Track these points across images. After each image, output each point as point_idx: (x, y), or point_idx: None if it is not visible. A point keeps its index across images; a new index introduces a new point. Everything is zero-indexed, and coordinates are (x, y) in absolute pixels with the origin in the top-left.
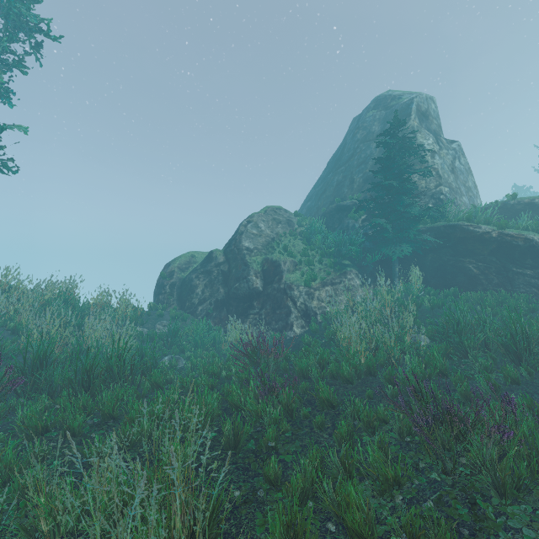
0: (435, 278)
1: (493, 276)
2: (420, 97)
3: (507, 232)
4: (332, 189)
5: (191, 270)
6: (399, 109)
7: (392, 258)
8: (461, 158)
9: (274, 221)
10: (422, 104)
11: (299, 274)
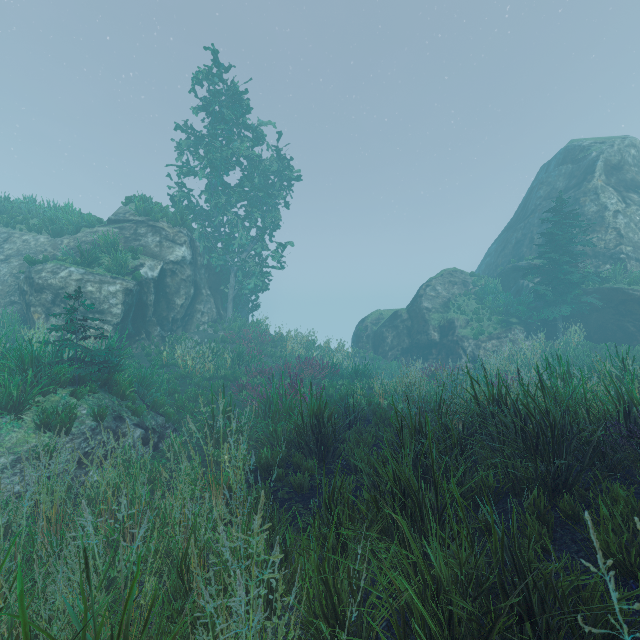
0: (597, 334)
1: None
2: (610, 150)
3: None
4: (511, 246)
5: (381, 325)
6: (585, 166)
7: (549, 318)
8: None
9: (450, 283)
10: (612, 157)
11: (470, 329)
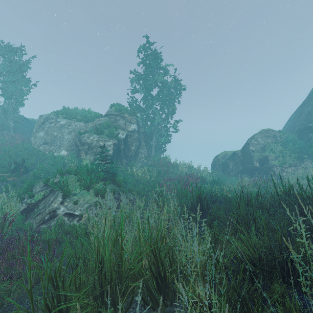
0: None
1: None
2: None
3: None
4: (304, 115)
5: (226, 159)
6: None
7: None
8: None
9: (265, 136)
10: None
11: (277, 161)
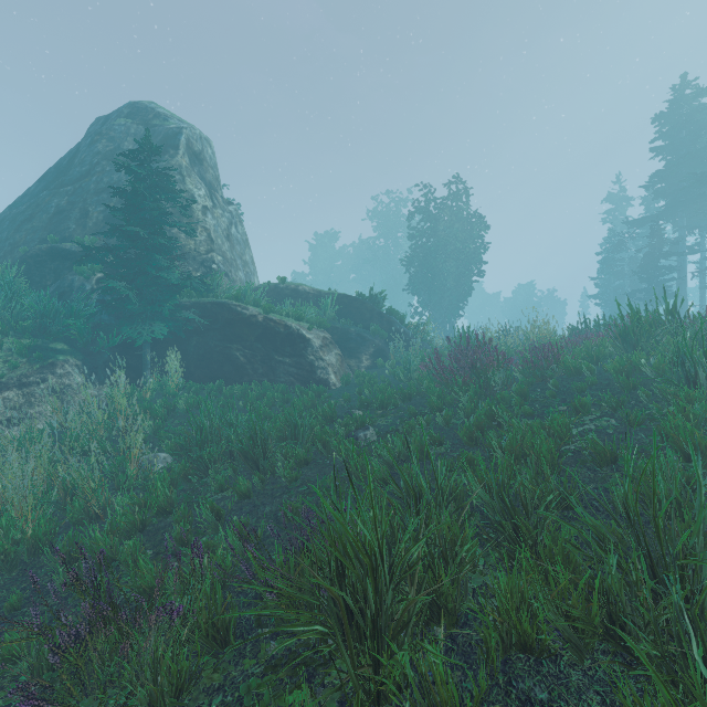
0: (201, 368)
1: (259, 365)
2: (193, 131)
3: (271, 317)
4: (46, 217)
5: None
6: (164, 134)
7: (137, 342)
8: (238, 226)
9: None
10: (195, 141)
11: None
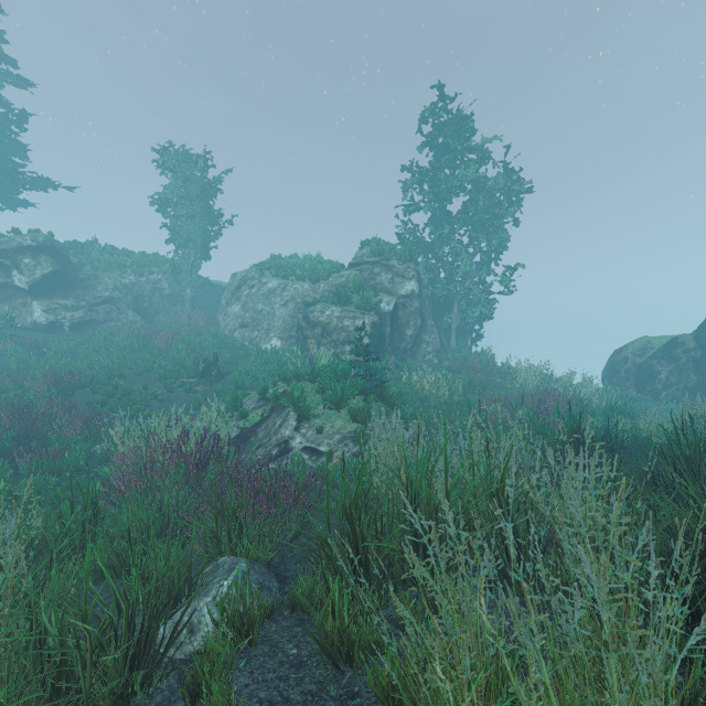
0: None
1: None
2: None
3: None
4: None
5: (648, 356)
6: None
7: None
8: None
9: None
10: None
11: None
